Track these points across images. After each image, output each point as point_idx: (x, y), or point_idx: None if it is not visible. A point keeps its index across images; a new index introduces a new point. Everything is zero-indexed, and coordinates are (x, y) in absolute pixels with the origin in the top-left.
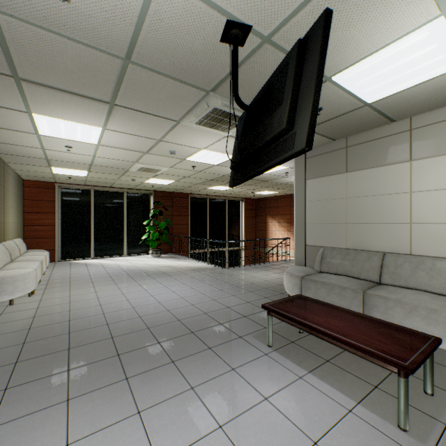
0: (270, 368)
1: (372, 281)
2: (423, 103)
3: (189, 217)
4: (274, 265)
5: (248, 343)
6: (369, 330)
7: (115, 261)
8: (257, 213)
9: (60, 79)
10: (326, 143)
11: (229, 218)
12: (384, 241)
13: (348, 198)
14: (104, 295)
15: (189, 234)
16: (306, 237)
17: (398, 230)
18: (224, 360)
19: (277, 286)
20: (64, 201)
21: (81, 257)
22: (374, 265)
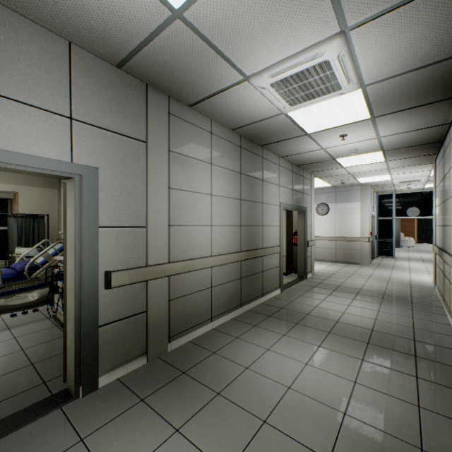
0: None
1: None
2: None
3: None
4: None
5: None
6: None
7: None
8: None
9: None
10: None
11: None
12: None
13: None
14: None
15: None
16: None
17: None
18: None
19: None
20: None
21: (426, 242)
22: None
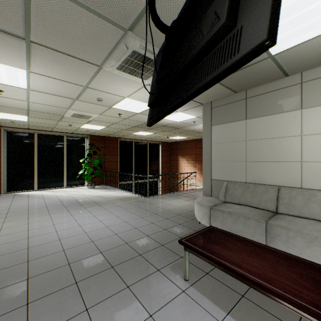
0: (189, 311)
1: (269, 211)
2: (316, 57)
3: (118, 156)
4: (184, 193)
5: (166, 278)
6: (289, 271)
7: (55, 192)
8: (171, 153)
9: None
10: (229, 96)
11: (150, 157)
12: (278, 176)
13: (247, 140)
14: (35, 226)
15: (118, 169)
16: (212, 173)
17: (291, 167)
18: (141, 303)
19: (188, 213)
20: (10, 142)
21: (25, 189)
22: (271, 197)
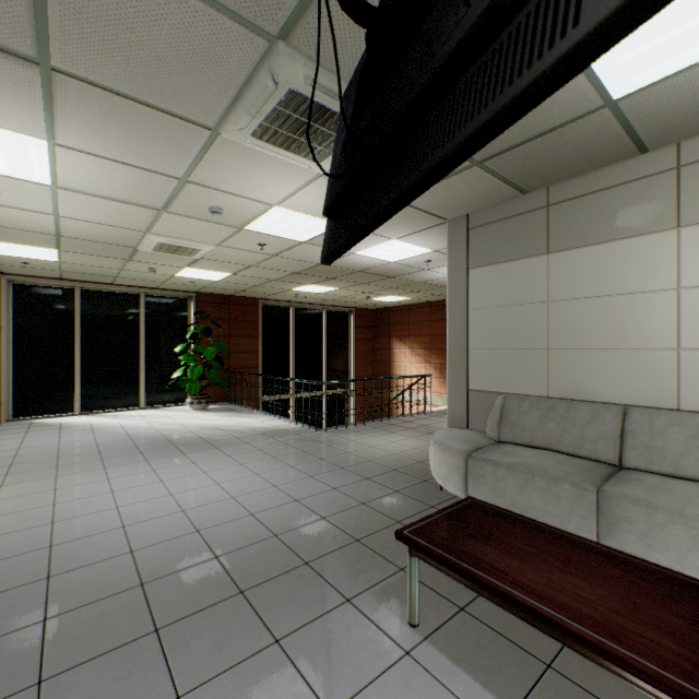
0: None
1: (603, 462)
2: None
3: (259, 338)
4: (406, 421)
5: (366, 620)
6: (664, 611)
7: (119, 419)
8: (376, 333)
9: None
10: (508, 200)
11: (329, 341)
12: (623, 383)
13: (550, 301)
14: (70, 496)
15: (259, 368)
16: (470, 376)
17: (653, 362)
18: (308, 683)
19: (415, 466)
20: (20, 309)
21: (55, 412)
22: (607, 431)
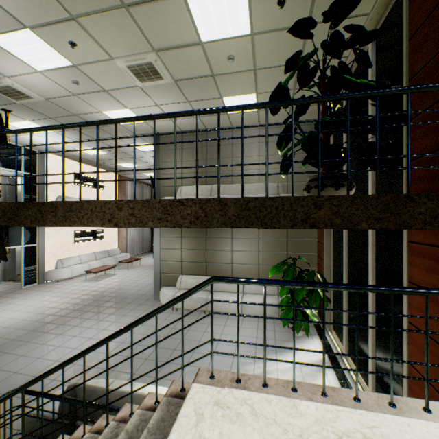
0: None
1: None
2: None
3: None
4: None
5: None
6: None
7: None
8: None
9: None
10: None
11: None
12: None
13: None
14: None
15: None
16: None
17: None
18: None
19: None
20: None
21: None
22: None
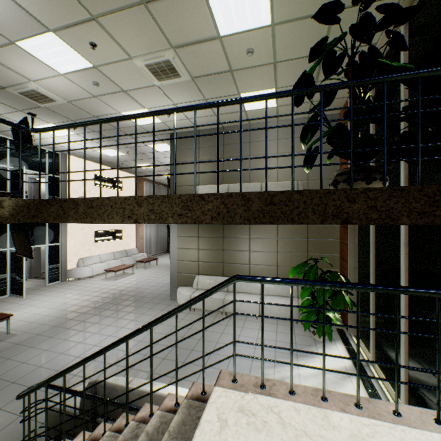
0: None
1: None
2: None
3: None
4: None
5: None
6: None
7: None
8: None
9: (103, 125)
10: None
11: None
12: None
13: None
14: None
15: None
16: None
17: None
18: None
19: None
20: None
21: None
22: None
